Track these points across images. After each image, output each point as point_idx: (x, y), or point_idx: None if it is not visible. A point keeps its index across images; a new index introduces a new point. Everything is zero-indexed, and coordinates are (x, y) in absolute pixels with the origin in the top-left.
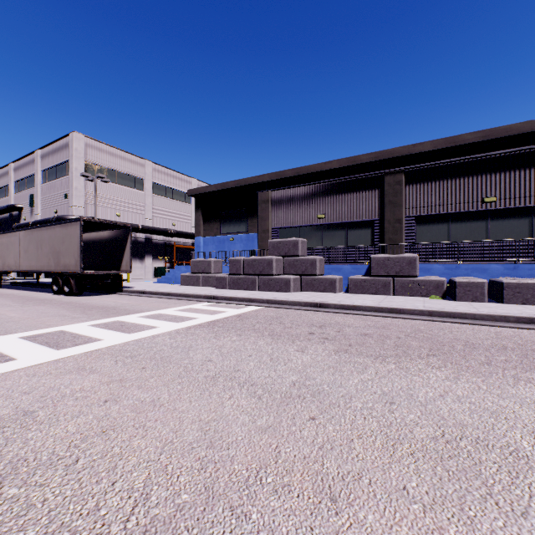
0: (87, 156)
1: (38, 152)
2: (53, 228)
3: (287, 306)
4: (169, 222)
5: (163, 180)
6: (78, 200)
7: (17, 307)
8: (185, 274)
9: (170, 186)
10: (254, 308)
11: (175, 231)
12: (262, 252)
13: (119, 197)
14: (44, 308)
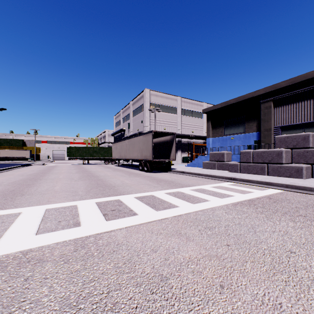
0: (150, 100)
1: (131, 102)
2: (139, 137)
3: (311, 192)
4: (190, 131)
5: (187, 107)
6: (147, 123)
7: (128, 177)
8: (205, 161)
9: (191, 109)
10: (276, 191)
11: (193, 135)
12: (264, 146)
13: (165, 119)
14: (138, 178)
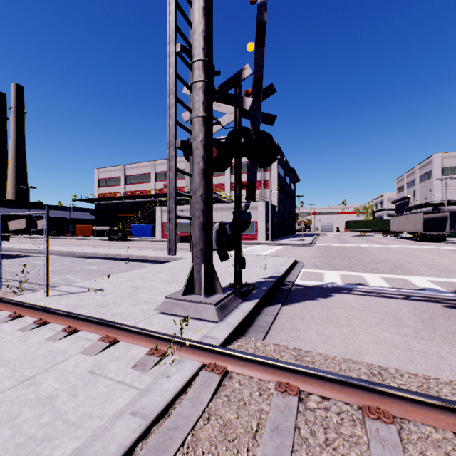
0: (442, 164)
1: (416, 167)
2: (413, 215)
3: None
4: None
5: None
6: (436, 191)
7: (398, 242)
8: None
9: None
10: None
11: None
12: None
13: None
14: (405, 243)
